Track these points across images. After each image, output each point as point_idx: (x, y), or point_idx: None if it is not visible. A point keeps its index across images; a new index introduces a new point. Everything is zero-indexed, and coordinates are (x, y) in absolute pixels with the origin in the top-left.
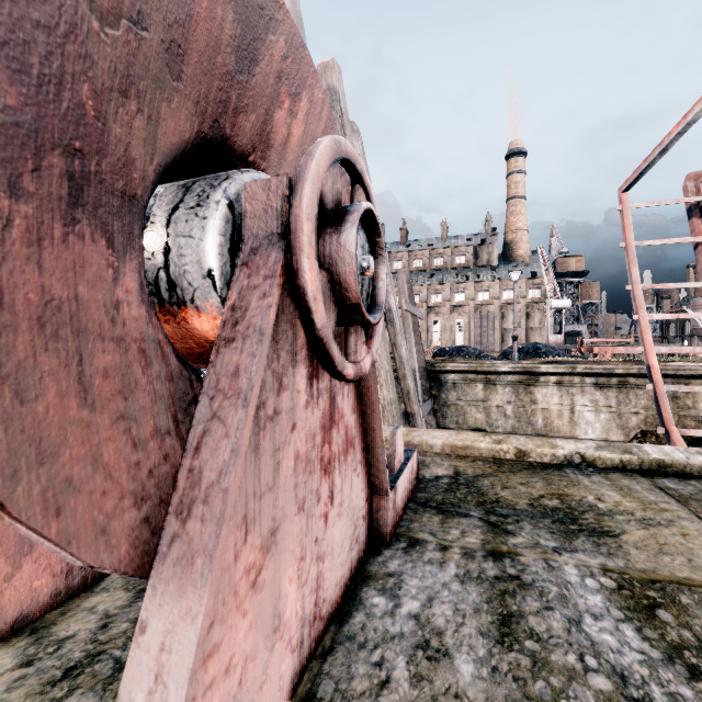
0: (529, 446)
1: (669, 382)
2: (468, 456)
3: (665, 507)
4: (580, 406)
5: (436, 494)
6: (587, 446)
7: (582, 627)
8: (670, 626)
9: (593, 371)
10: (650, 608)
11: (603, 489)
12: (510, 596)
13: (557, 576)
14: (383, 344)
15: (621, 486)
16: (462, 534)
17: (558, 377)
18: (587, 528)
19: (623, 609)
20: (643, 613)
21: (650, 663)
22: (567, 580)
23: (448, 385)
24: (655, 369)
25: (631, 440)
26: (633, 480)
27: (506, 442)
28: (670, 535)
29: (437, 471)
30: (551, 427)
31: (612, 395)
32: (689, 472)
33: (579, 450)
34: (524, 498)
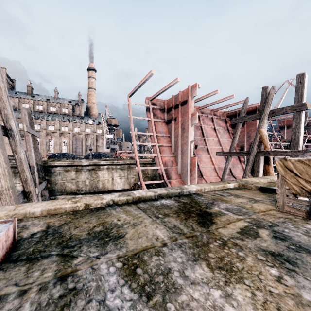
0: (91, 201)
1: (142, 166)
2: (58, 214)
3: (140, 215)
4: (115, 177)
5: (28, 248)
6: (115, 196)
7: (106, 303)
8: (141, 275)
9: (120, 163)
10: (134, 269)
11: (120, 214)
12: (67, 306)
13: (97, 274)
14: (1, 151)
15: (126, 211)
16: (42, 273)
17: (108, 166)
18: (113, 237)
19: (124, 277)
20: (132, 275)
21: (134, 304)
22: (101, 274)
23: (56, 173)
24: (138, 161)
25: (131, 187)
26: (130, 207)
27: (80, 201)
28: (141, 228)
29: (34, 229)
30: (105, 187)
31: (126, 172)
32: (146, 199)
33: (112, 198)
34: (86, 231)
